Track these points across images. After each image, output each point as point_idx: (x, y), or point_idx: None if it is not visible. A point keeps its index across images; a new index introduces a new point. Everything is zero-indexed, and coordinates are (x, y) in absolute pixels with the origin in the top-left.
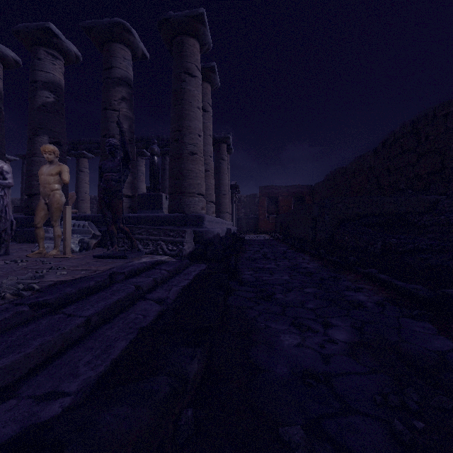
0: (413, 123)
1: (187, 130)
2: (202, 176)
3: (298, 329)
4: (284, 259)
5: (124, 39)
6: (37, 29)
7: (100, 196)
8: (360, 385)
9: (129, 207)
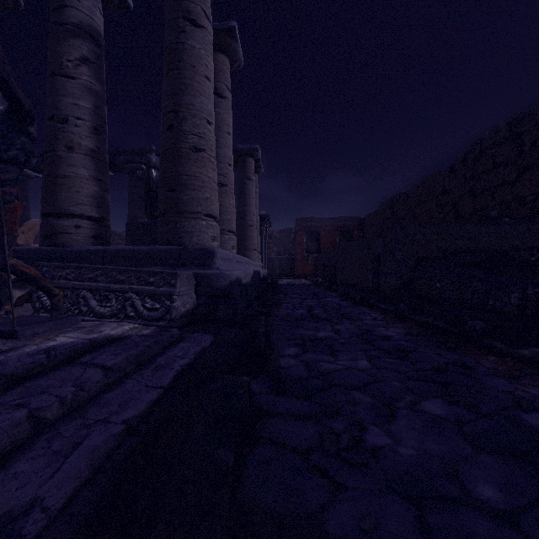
0: (512, 125)
1: (187, 111)
2: (214, 187)
3: None
4: (344, 319)
5: None
6: None
7: None
8: None
9: (95, 235)
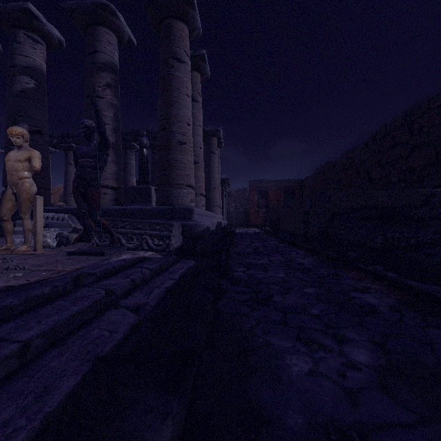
0: (406, 115)
1: (175, 118)
2: (191, 167)
3: (306, 346)
4: (277, 254)
5: (108, 23)
6: (15, 10)
7: (74, 185)
8: None
9: (115, 199)
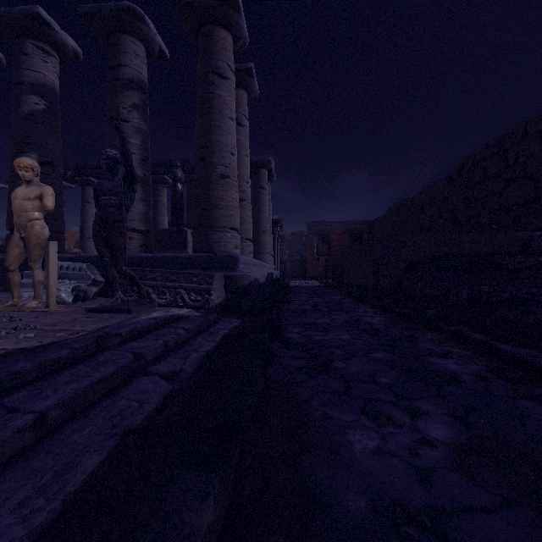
0: (499, 142)
1: (216, 146)
2: (236, 206)
3: (373, 420)
4: (341, 311)
5: (135, 30)
6: (22, 15)
7: (95, 228)
8: (495, 537)
9: (143, 245)
